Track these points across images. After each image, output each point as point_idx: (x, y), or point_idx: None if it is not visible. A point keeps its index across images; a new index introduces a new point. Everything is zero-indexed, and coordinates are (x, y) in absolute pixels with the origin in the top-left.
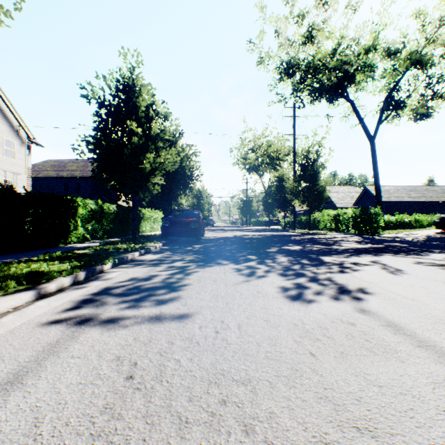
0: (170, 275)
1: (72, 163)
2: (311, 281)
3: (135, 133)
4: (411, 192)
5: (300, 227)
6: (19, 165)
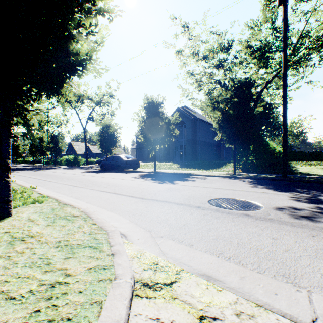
0: None
1: None
2: (39, 171)
3: None
4: None
5: (54, 164)
6: None
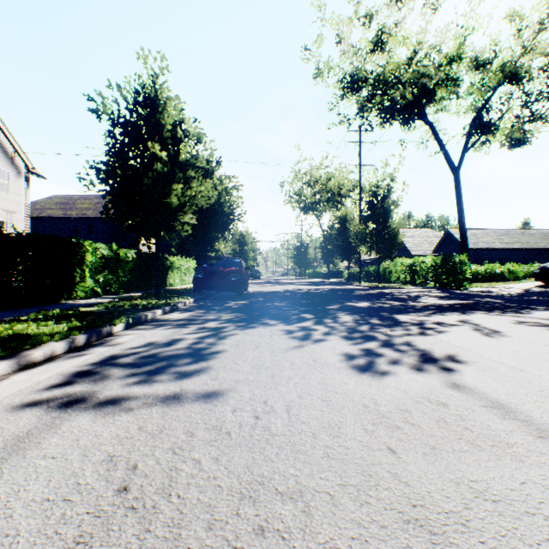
0: (200, 339)
1: (83, 199)
2: (384, 347)
3: (159, 159)
4: (503, 236)
5: (367, 280)
6: (14, 202)
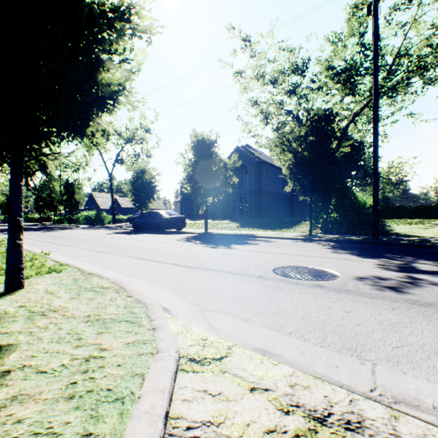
0: None
1: None
2: (49, 231)
3: None
4: None
5: (69, 223)
6: None
